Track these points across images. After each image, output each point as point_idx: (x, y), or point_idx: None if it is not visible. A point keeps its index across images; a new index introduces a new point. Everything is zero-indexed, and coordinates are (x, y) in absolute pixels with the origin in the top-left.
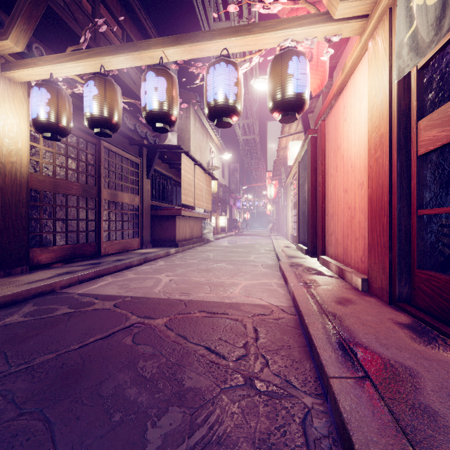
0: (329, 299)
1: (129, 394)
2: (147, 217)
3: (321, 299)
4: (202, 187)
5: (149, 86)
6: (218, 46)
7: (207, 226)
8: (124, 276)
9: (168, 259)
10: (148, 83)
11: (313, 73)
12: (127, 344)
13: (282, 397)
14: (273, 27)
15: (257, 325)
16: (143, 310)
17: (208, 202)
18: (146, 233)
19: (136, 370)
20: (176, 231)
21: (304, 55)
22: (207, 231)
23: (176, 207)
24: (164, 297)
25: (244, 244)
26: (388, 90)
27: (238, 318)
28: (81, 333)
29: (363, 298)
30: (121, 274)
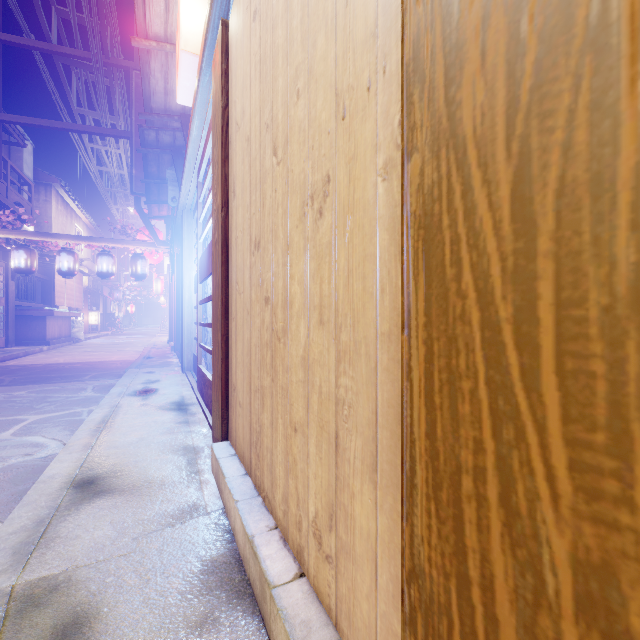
0: (154, 353)
1: (81, 369)
2: (12, 317)
3: (151, 353)
4: (73, 286)
5: (64, 260)
6: (103, 244)
7: (77, 325)
8: (24, 360)
9: (46, 353)
10: (62, 258)
11: (153, 259)
12: (69, 367)
13: (126, 366)
14: (131, 244)
15: (122, 362)
16: (64, 364)
17: (79, 300)
18: (11, 332)
19: (79, 368)
20: (47, 330)
21: (145, 259)
22: (78, 330)
23: (46, 308)
24: (71, 362)
25: (123, 342)
26: (174, 280)
27: (114, 362)
28: (43, 368)
29: (168, 352)
30: (18, 360)
